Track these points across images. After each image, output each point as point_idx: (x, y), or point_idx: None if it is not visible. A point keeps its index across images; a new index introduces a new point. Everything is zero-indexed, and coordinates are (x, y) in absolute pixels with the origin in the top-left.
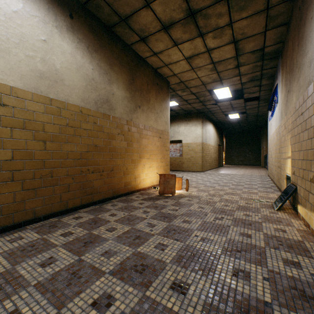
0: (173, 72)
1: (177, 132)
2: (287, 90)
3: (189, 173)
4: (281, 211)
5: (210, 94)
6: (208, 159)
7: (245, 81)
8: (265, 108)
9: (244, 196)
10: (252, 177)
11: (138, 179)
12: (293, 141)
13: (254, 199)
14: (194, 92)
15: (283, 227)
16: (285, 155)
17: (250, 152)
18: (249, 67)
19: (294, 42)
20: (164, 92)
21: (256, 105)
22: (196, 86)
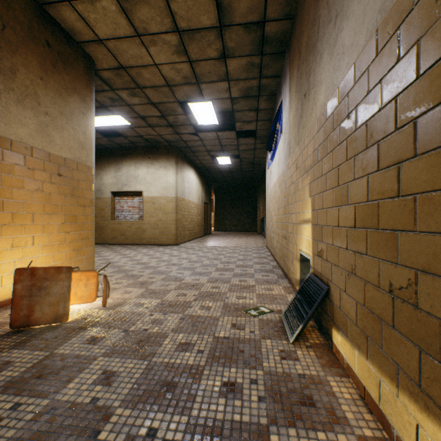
0: (96, 33)
1: (135, 177)
2: (303, 94)
3: (153, 249)
4: (301, 344)
5: (184, 111)
6: (187, 224)
7: (237, 96)
8: (262, 153)
9: (232, 300)
10: (248, 251)
11: None
12: (318, 188)
13: (249, 307)
14: (155, 101)
15: None
16: (298, 217)
17: (245, 214)
18: (243, 66)
19: None
20: (74, 75)
21: (252, 145)
22: (155, 87)
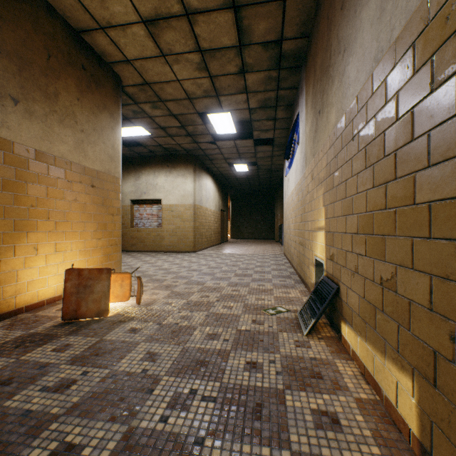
0: (124, 54)
1: (154, 185)
2: (318, 111)
3: (172, 256)
4: (314, 336)
5: (203, 122)
6: (204, 232)
7: (255, 106)
8: (280, 160)
9: (251, 301)
10: (265, 258)
11: (10, 286)
12: (330, 198)
13: (267, 307)
14: (175, 113)
15: (331, 402)
16: (314, 224)
17: (262, 222)
18: (261, 79)
19: (333, 11)
20: (105, 93)
21: (269, 153)
22: (176, 100)
